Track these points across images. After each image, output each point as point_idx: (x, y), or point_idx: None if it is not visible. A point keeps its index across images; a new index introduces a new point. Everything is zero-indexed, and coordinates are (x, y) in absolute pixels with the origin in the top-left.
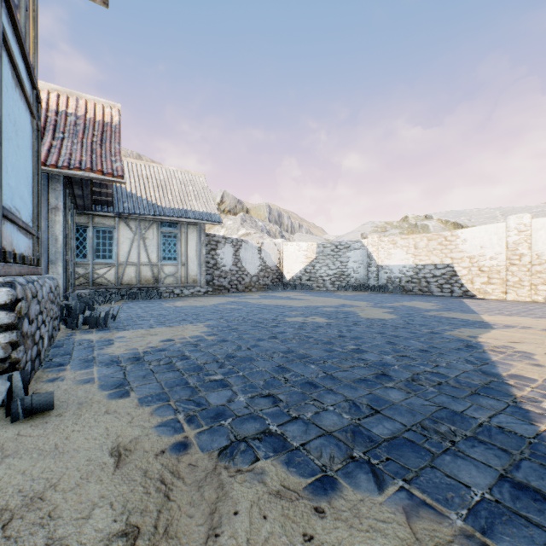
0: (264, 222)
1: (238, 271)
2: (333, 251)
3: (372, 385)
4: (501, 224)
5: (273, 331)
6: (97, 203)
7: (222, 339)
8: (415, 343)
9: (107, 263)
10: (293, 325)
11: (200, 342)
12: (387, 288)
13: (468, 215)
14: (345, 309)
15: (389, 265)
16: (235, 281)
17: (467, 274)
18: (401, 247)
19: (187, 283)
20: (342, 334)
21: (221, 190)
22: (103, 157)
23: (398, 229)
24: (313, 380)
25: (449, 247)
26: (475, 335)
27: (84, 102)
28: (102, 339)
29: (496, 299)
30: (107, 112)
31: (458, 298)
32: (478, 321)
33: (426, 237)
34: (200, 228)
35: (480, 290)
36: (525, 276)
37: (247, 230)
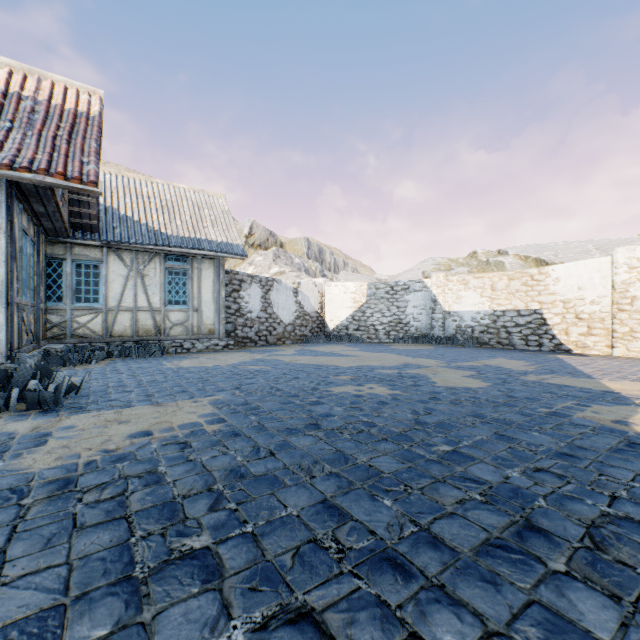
0: (301, 258)
1: (268, 319)
2: (387, 293)
3: (522, 566)
4: (605, 259)
5: (313, 413)
6: (77, 228)
7: (230, 432)
8: (542, 437)
9: (91, 308)
10: (343, 400)
11: (193, 438)
12: (457, 340)
13: (553, 249)
14: (412, 371)
15: (458, 311)
16: (264, 332)
17: (560, 322)
18: (474, 289)
19: (200, 334)
20: (420, 419)
21: (249, 220)
22: (70, 156)
23: (466, 267)
24: (396, 551)
25: (536, 289)
26: (623, 419)
27: (48, 84)
28: (34, 432)
29: (601, 355)
30: (84, 99)
31: (550, 353)
32: (605, 391)
33: (507, 276)
34: (219, 262)
35: (578, 343)
36: (638, 326)
37: (281, 268)
